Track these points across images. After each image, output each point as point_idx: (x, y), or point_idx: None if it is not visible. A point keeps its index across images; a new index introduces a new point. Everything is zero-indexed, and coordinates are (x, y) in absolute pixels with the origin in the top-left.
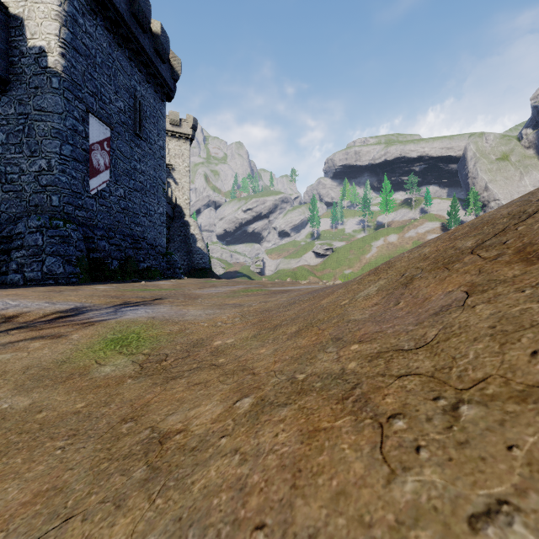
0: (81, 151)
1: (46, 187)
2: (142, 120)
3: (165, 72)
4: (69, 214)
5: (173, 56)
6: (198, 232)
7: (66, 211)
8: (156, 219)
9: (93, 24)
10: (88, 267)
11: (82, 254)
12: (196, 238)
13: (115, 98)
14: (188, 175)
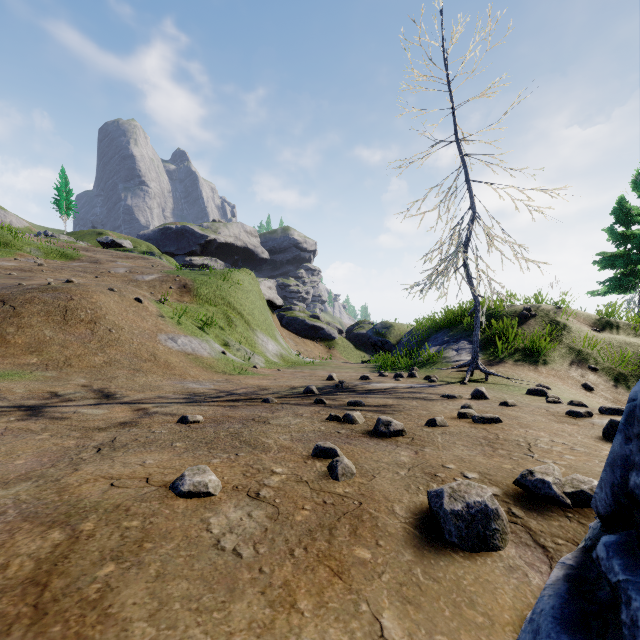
0: None
1: None
2: None
3: None
4: None
5: None
6: None
7: None
8: None
9: None
10: None
11: None
12: None
13: None
14: None
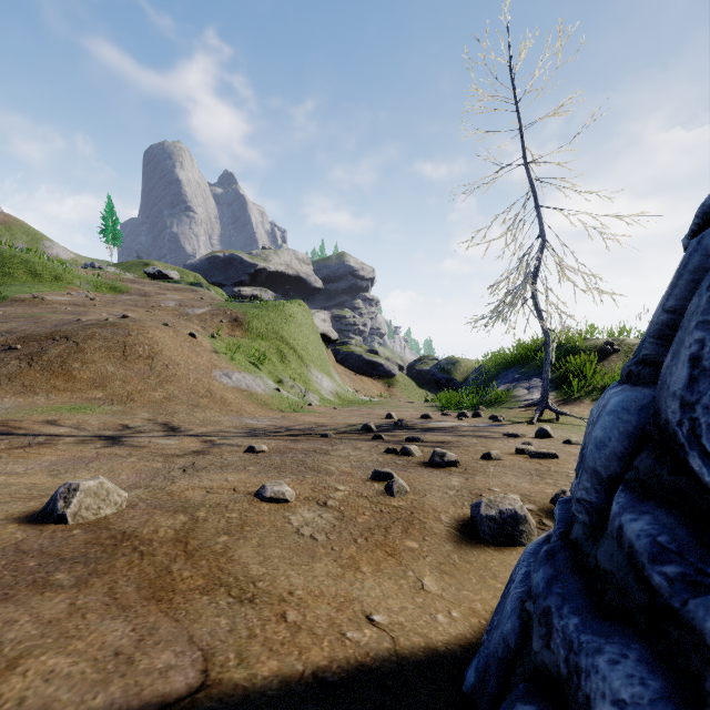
0: None
1: None
2: None
3: None
4: None
5: None
6: None
7: None
8: None
9: None
10: None
11: None
12: None
13: None
14: None
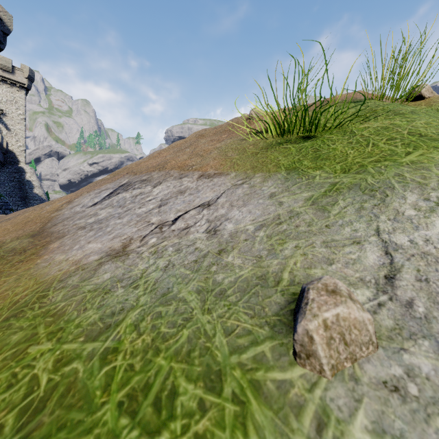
0: None
1: None
2: None
3: None
4: None
5: (3, 10)
6: (35, 179)
7: None
8: None
9: None
10: None
11: None
12: (33, 185)
13: None
14: (23, 123)
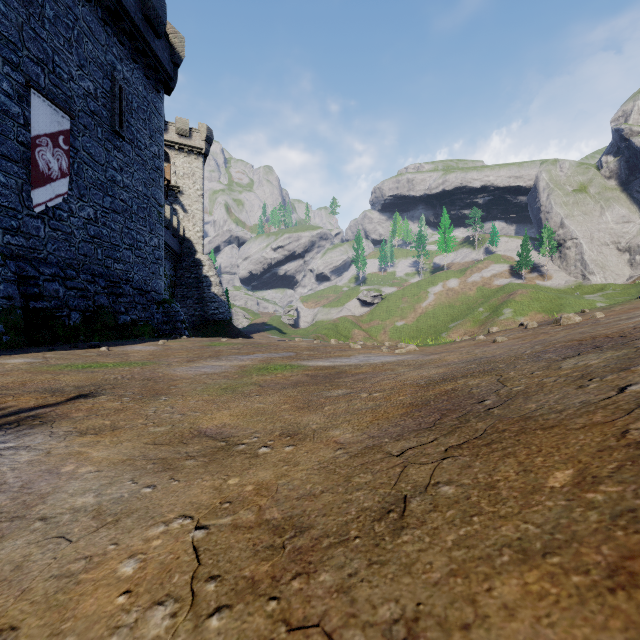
0: (16, 144)
1: None
2: (125, 112)
3: (161, 50)
4: None
5: (174, 31)
6: (213, 273)
7: None
8: (147, 254)
9: None
10: (22, 323)
11: (12, 303)
12: (211, 282)
13: (80, 75)
14: (200, 201)
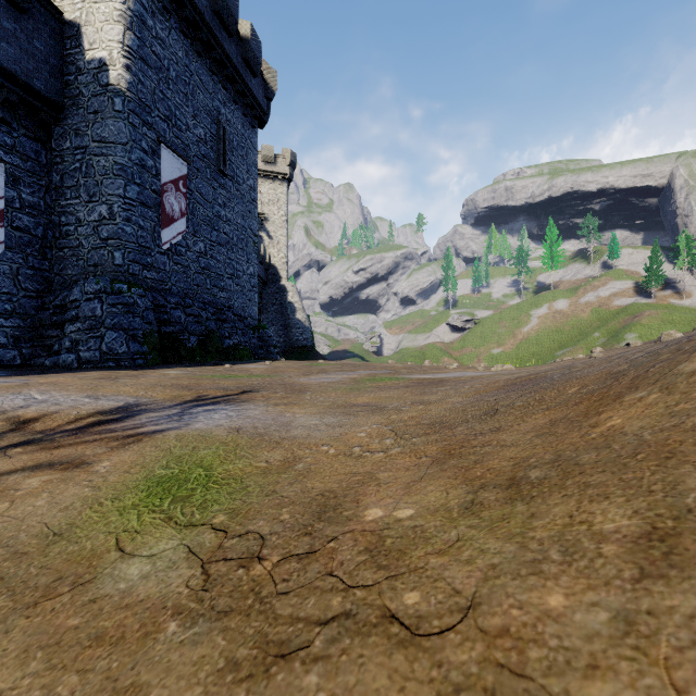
0: (150, 193)
1: (107, 240)
2: (228, 151)
3: (256, 88)
4: (135, 275)
5: (267, 67)
6: (297, 299)
7: (131, 272)
8: (245, 282)
9: (165, 26)
10: (159, 345)
11: (151, 328)
12: (295, 308)
13: (194, 124)
14: (285, 226)
